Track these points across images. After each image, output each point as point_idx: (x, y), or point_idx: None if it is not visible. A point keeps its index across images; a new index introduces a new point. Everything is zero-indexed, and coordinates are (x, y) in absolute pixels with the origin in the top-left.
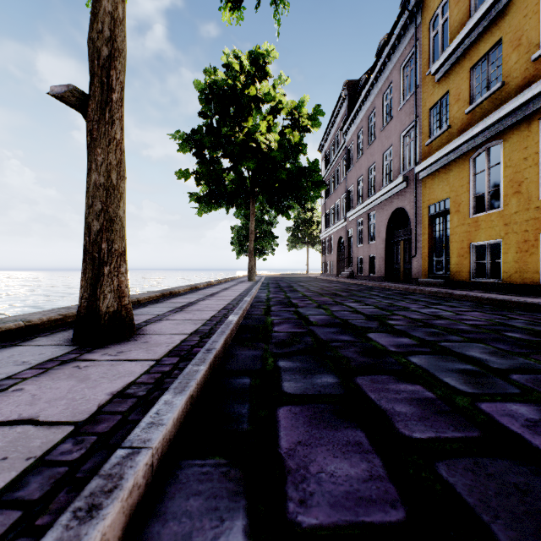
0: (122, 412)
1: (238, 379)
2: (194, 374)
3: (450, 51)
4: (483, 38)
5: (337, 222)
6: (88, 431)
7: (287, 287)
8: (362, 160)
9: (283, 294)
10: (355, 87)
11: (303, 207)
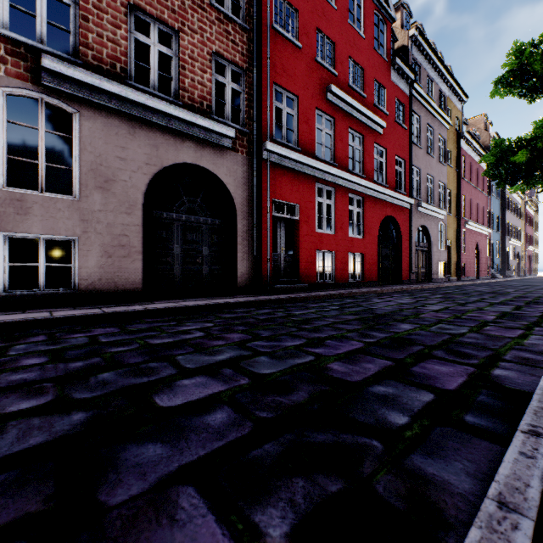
0: None
1: (481, 422)
2: (541, 398)
3: None
4: None
5: None
6: None
7: None
8: None
9: None
10: None
11: None
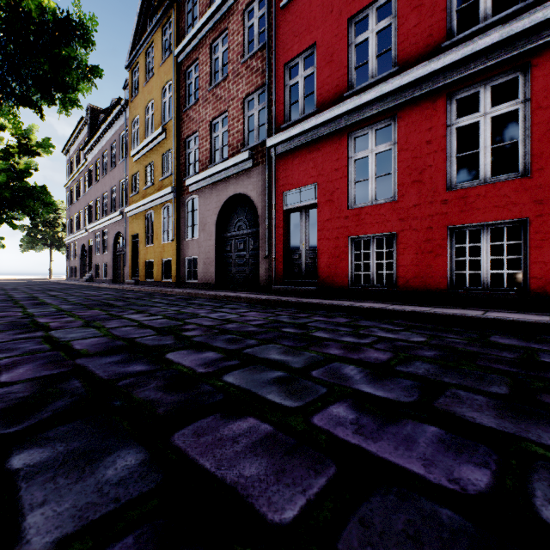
0: None
1: None
2: None
3: (137, 151)
4: (149, 155)
5: (81, 230)
6: None
7: (11, 289)
8: (99, 185)
9: (4, 292)
10: (97, 116)
11: (34, 219)
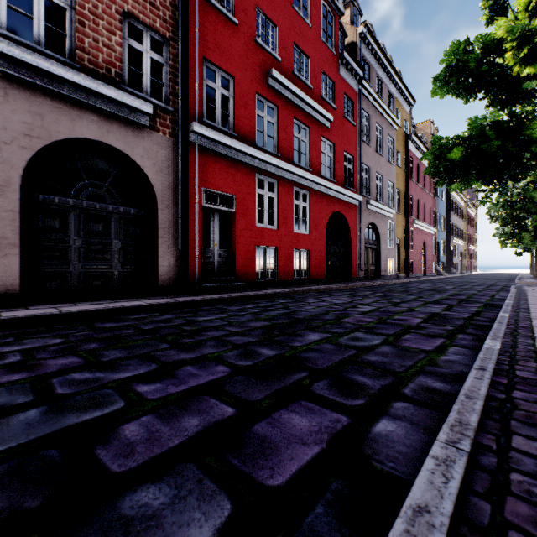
0: (512, 525)
1: None
2: None
3: None
4: None
5: None
6: (536, 508)
7: None
8: None
9: None
10: None
11: None
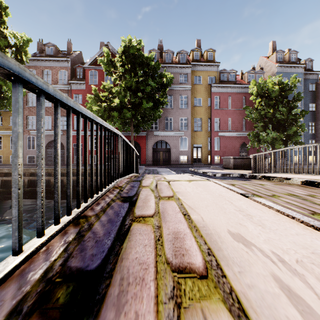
0: None
1: None
2: None
3: None
4: None
5: None
6: None
7: None
8: None
9: None
10: None
11: None
